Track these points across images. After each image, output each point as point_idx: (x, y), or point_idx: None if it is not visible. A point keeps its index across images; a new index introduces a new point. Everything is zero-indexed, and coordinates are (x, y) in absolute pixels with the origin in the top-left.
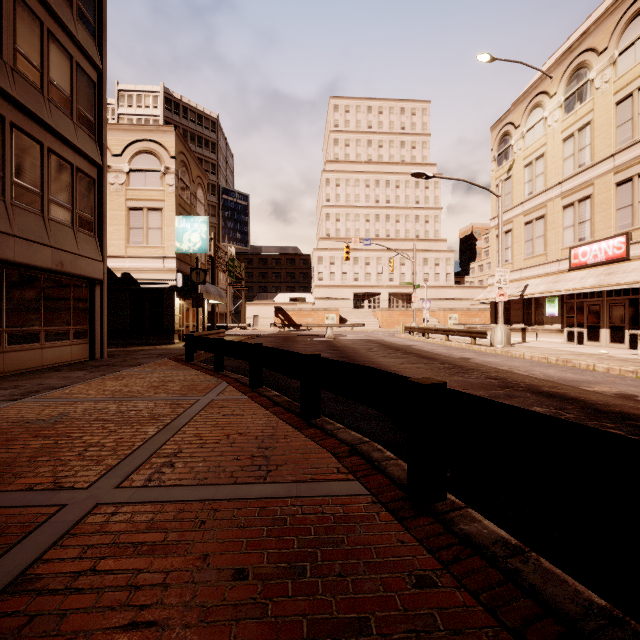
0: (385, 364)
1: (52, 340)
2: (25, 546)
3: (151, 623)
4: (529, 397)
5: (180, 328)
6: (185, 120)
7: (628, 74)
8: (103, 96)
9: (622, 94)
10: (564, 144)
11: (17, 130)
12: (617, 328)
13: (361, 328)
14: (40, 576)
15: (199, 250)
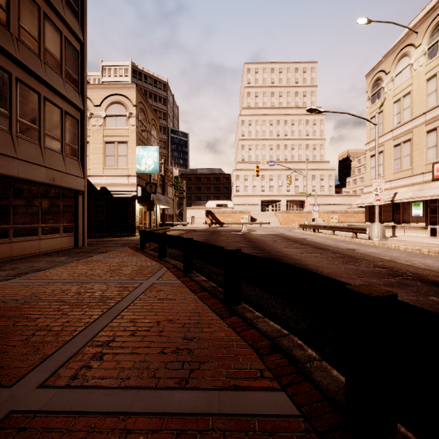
0: (288, 253)
1: (47, 234)
2: None
3: None
4: (421, 286)
5: (140, 225)
6: (145, 84)
7: None
8: (84, 61)
9: None
10: (428, 83)
11: (21, 83)
12: None
13: (266, 225)
14: None
15: (152, 170)
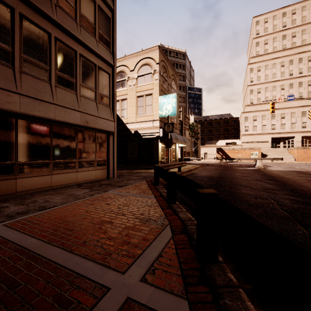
0: None
1: (83, 167)
2: None
3: None
4: None
5: (162, 160)
6: (170, 57)
7: None
8: (114, 24)
9: None
10: None
11: (59, 42)
12: None
13: (279, 161)
14: None
15: (171, 114)
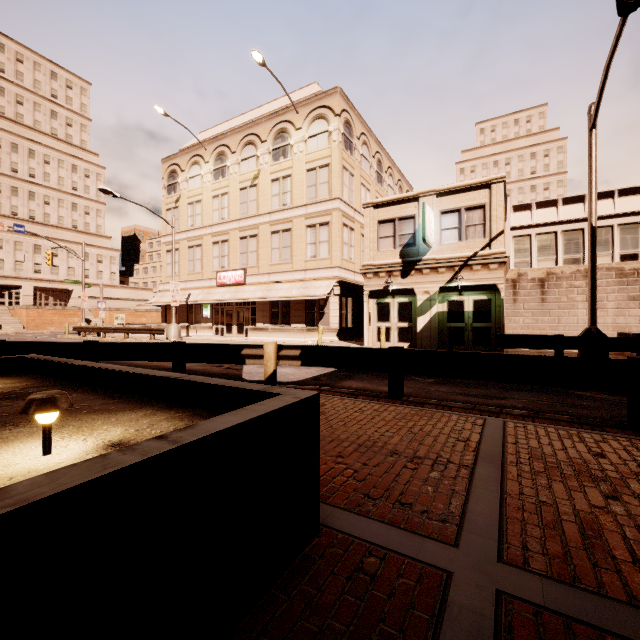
0: None
1: None
2: None
3: None
4: None
5: None
6: None
7: (245, 175)
8: None
9: (243, 185)
10: (214, 200)
11: None
12: (241, 325)
13: None
14: None
15: None
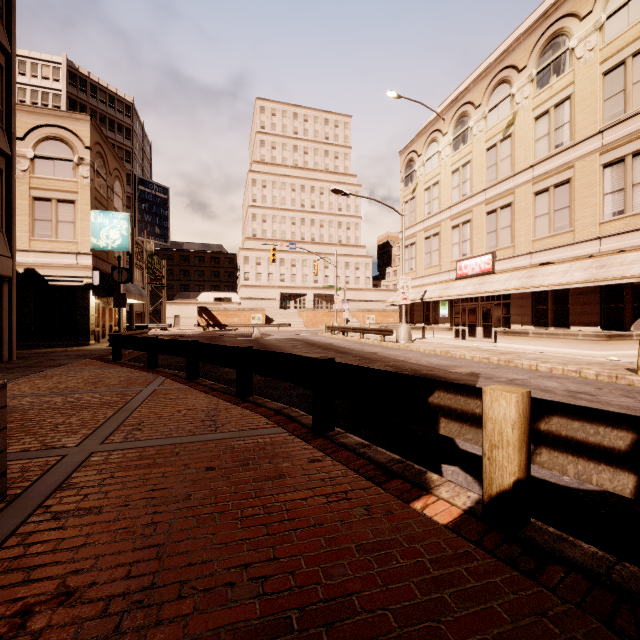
0: None
1: None
2: (52, 474)
3: (163, 489)
4: None
5: (96, 328)
6: (94, 99)
7: (494, 128)
8: (12, 81)
9: (490, 143)
10: (453, 176)
11: None
12: (487, 326)
13: (287, 328)
14: (77, 483)
15: (119, 247)
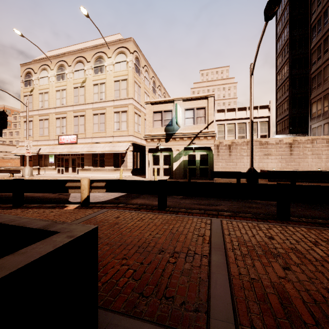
0: None
1: None
2: None
3: None
4: None
5: None
6: None
7: (77, 80)
8: None
9: (75, 85)
10: (56, 92)
11: None
12: (74, 167)
13: None
14: None
15: None
